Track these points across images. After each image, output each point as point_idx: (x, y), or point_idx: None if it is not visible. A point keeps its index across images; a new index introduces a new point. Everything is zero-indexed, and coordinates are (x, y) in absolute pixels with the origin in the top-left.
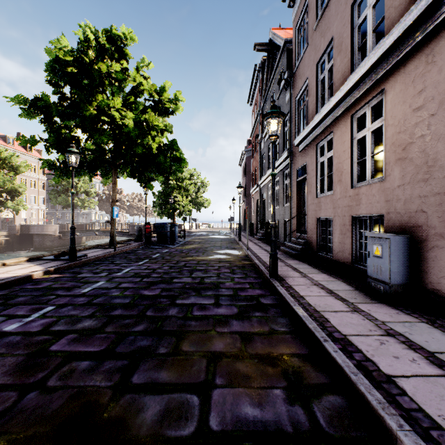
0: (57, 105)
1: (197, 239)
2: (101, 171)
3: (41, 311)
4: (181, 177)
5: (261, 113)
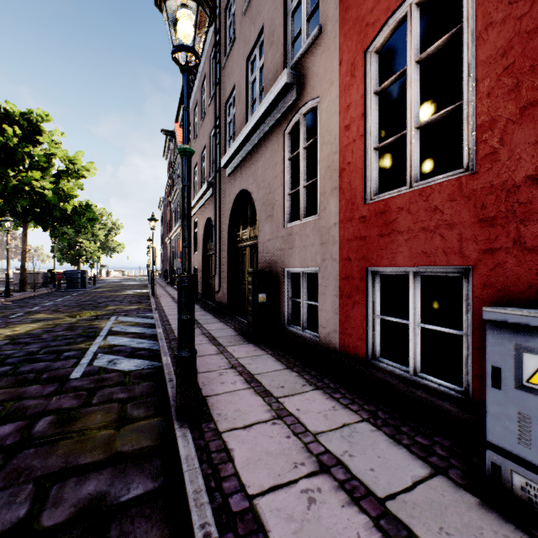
0: None
1: (109, 285)
2: None
3: (36, 308)
4: None
5: (172, 176)
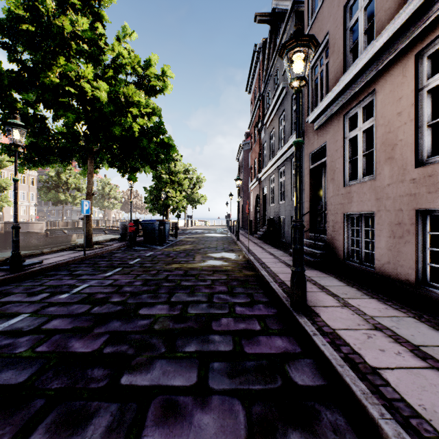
0: (10, 72)
1: (191, 238)
2: (78, 160)
3: None
4: (174, 171)
5: (262, 99)
